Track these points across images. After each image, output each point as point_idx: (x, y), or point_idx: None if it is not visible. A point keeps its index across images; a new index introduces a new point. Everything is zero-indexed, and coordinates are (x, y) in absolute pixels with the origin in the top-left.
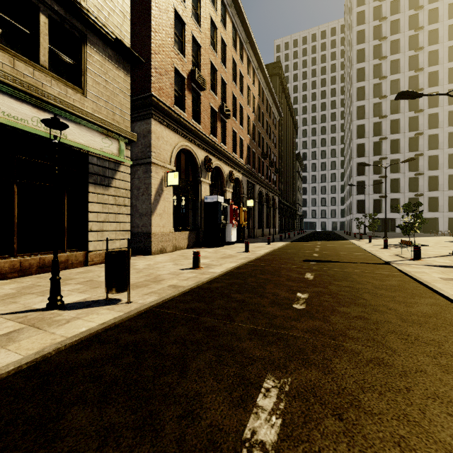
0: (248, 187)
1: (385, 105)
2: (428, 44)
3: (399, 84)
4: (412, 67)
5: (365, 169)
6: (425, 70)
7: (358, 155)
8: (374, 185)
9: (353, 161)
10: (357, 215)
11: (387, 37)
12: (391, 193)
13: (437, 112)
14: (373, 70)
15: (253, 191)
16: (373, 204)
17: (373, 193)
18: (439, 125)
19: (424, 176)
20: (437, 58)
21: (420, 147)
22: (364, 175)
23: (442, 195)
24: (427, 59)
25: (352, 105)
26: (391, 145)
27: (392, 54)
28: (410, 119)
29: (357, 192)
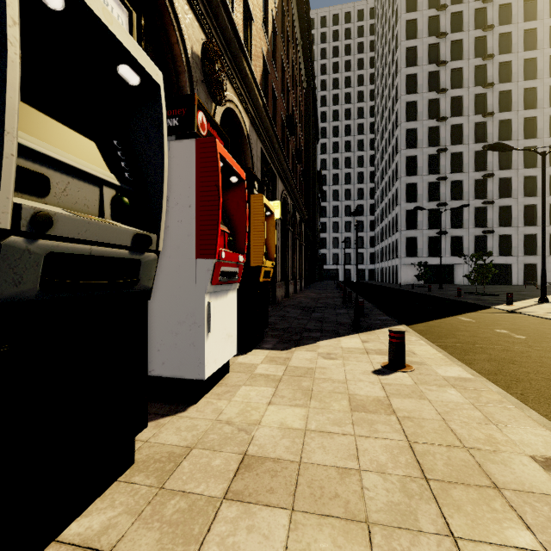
0: (265, 170)
1: (444, 103)
2: (498, 23)
3: (462, 75)
4: (478, 53)
5: (418, 193)
6: (494, 59)
7: (408, 172)
8: (428, 217)
9: (401, 180)
10: (406, 259)
11: (447, 6)
12: (452, 229)
13: (509, 119)
14: (428, 52)
15: (273, 191)
16: (428, 244)
17: (428, 228)
18: (513, 136)
19: (494, 206)
20: (510, 44)
21: (489, 165)
22: (416, 201)
23: (516, 233)
24: (497, 44)
25: (399, 100)
26: (452, 161)
27: (453, 33)
28: (475, 126)
29: (406, 227)
